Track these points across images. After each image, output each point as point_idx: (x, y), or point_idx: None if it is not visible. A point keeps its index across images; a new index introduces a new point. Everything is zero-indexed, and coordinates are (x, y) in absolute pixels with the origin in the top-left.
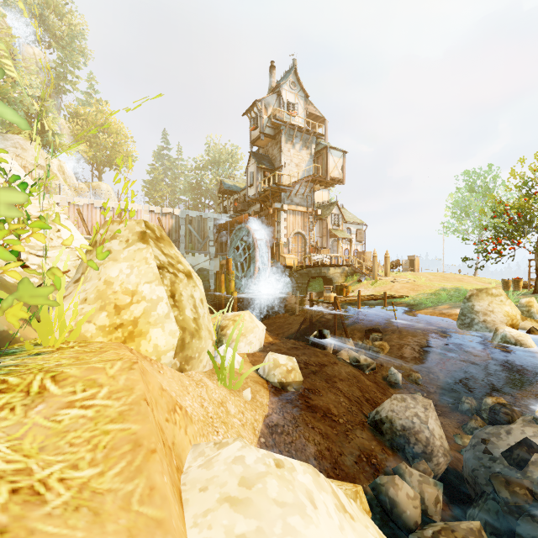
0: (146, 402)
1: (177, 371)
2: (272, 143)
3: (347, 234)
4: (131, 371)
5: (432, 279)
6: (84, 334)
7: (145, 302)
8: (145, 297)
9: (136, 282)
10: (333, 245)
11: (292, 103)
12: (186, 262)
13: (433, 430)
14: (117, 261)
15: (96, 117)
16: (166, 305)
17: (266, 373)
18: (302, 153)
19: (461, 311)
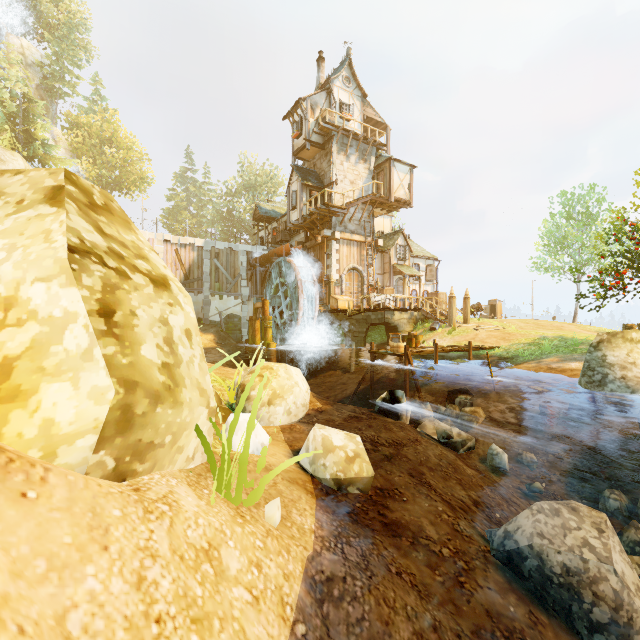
0: None
1: (96, 485)
2: (321, 154)
3: (415, 270)
4: None
5: (524, 327)
6: None
7: (37, 323)
8: (36, 312)
9: (15, 277)
10: (397, 284)
11: (345, 104)
12: (159, 262)
13: (623, 576)
14: None
15: (101, 128)
16: (83, 331)
17: (310, 463)
18: (358, 167)
19: (586, 364)
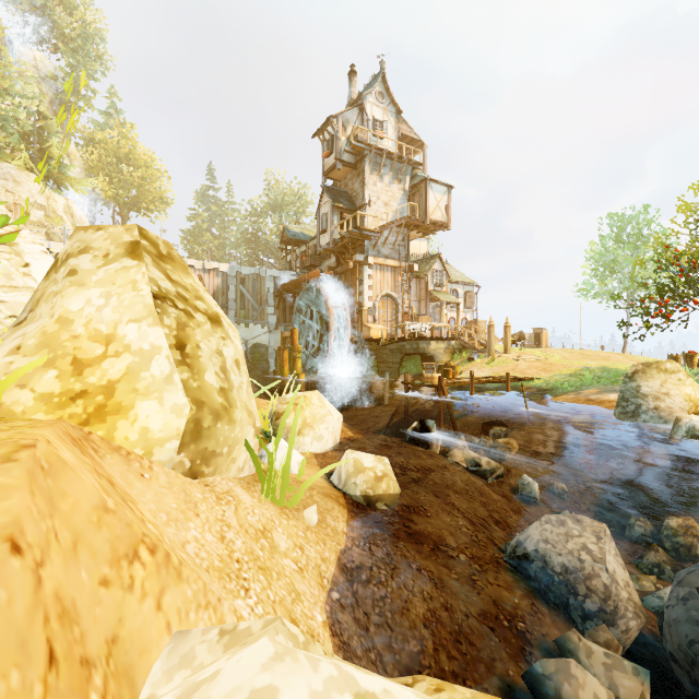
0: (10, 545)
1: (182, 476)
2: (353, 174)
3: (453, 297)
4: (4, 466)
5: (568, 357)
6: (10, 407)
7: (130, 354)
8: (130, 346)
9: (114, 319)
10: (434, 311)
11: (379, 121)
12: (212, 301)
13: (614, 573)
14: (84, 287)
15: (118, 144)
16: (166, 361)
17: (342, 482)
18: (392, 188)
19: (620, 394)
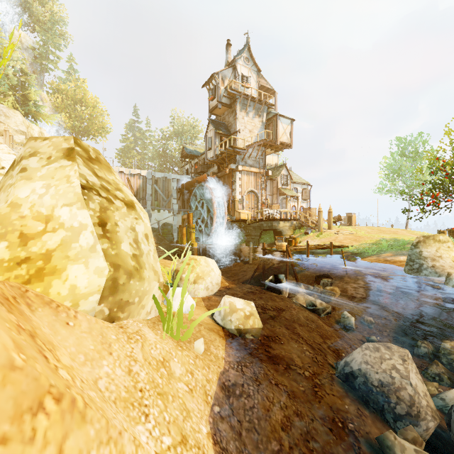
0: None
1: (101, 322)
2: (228, 111)
3: (294, 192)
4: None
5: (370, 232)
6: None
7: (64, 230)
8: (64, 223)
9: (51, 204)
10: (282, 202)
11: (245, 76)
12: (128, 192)
13: (416, 387)
14: (31, 180)
15: (75, 92)
16: (90, 235)
17: (221, 319)
18: (254, 120)
19: (409, 257)
